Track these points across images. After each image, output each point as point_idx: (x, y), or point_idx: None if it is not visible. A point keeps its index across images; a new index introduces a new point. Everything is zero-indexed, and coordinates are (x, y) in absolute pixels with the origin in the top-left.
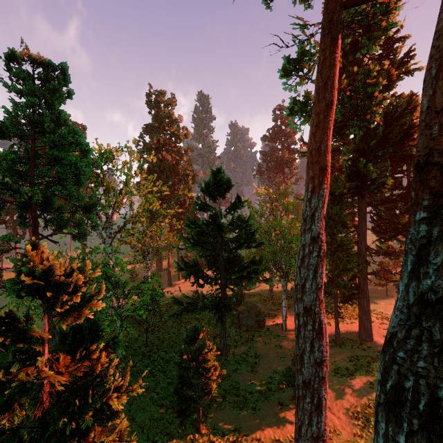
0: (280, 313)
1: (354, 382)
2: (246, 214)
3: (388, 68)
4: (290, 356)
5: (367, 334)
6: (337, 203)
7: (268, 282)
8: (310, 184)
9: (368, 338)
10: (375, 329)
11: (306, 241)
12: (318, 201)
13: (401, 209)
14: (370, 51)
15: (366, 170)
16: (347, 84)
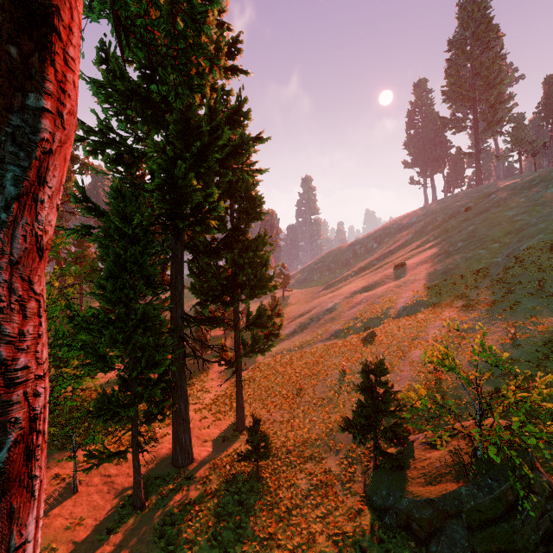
0: None
1: None
2: None
3: (216, 35)
4: None
5: (186, 454)
6: (138, 242)
7: None
8: None
9: (187, 460)
10: (194, 433)
11: None
12: None
13: (227, 258)
14: None
15: (187, 185)
16: None
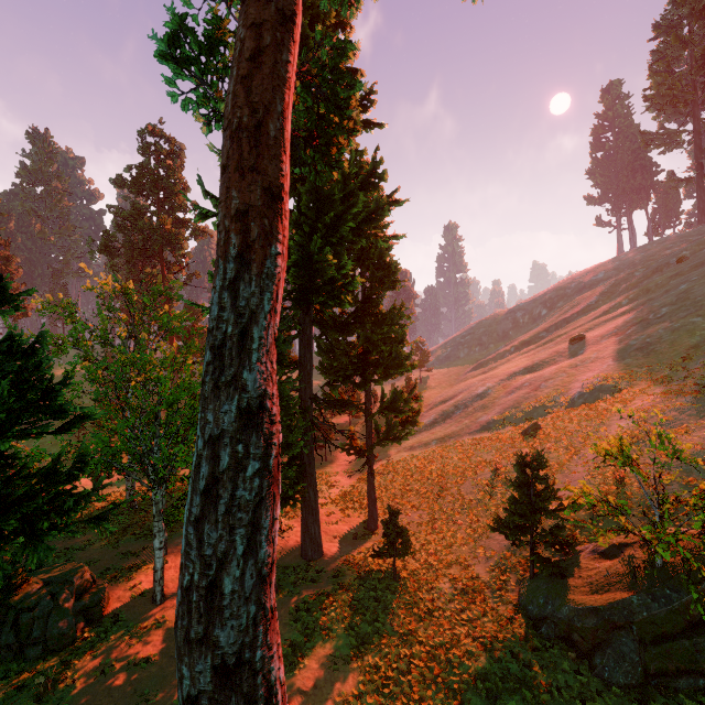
0: (151, 557)
1: (307, 674)
2: (63, 337)
3: None
4: (172, 678)
5: (316, 547)
6: None
7: (104, 526)
8: (234, 234)
9: (317, 553)
10: (322, 527)
11: (222, 425)
12: (261, 290)
13: (359, 334)
14: (344, 11)
15: (322, 260)
16: (302, 57)
